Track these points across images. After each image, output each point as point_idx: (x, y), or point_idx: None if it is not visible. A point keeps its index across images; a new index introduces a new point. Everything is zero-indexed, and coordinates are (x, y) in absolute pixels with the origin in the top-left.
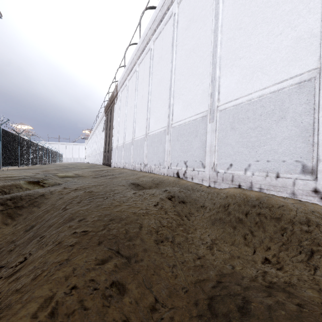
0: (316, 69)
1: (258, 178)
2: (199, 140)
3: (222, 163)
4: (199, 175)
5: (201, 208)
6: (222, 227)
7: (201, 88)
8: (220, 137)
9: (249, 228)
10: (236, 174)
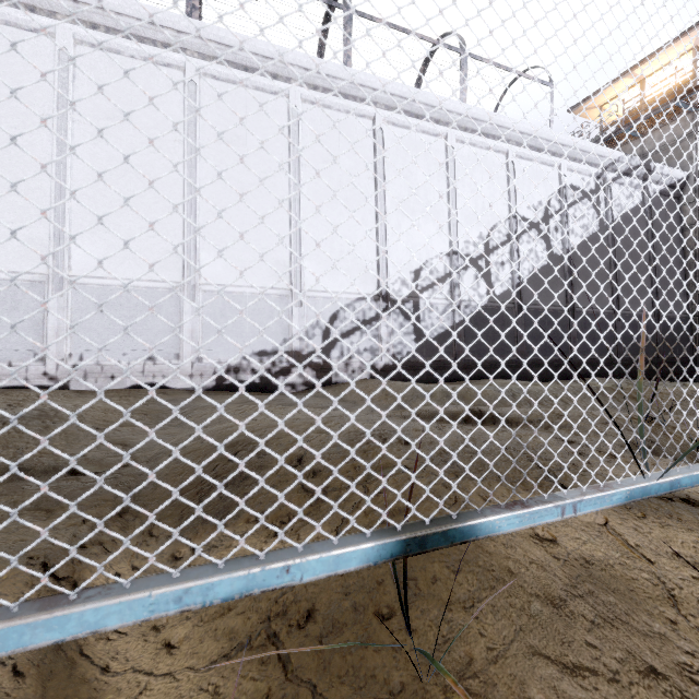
0: (46, 275)
1: None
2: None
3: None
4: None
5: None
6: None
7: None
8: None
9: None
10: None
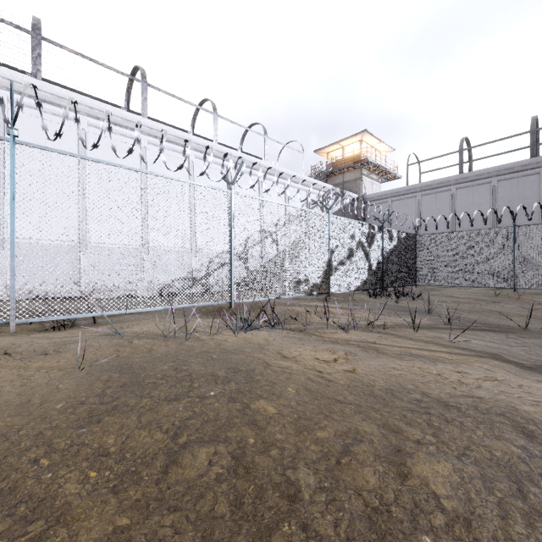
0: (78, 242)
1: (52, 289)
2: None
3: (17, 282)
4: None
5: None
6: None
7: None
8: None
9: None
10: (34, 288)
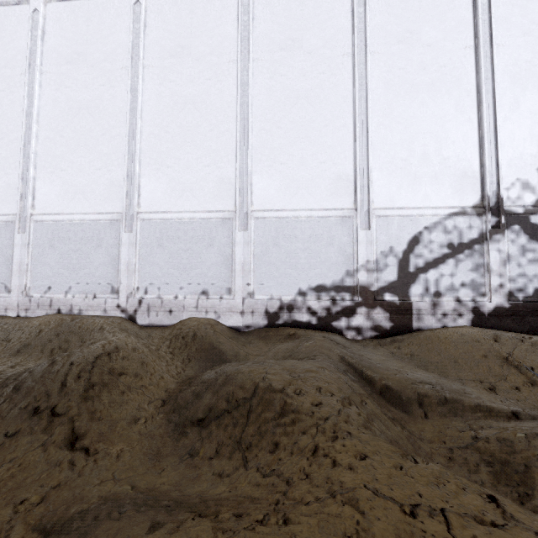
0: (122, 214)
1: (79, 300)
2: (0, 254)
3: (38, 286)
4: (1, 303)
5: (3, 341)
6: (30, 351)
7: (4, 180)
8: (35, 253)
9: (58, 344)
10: (55, 298)
